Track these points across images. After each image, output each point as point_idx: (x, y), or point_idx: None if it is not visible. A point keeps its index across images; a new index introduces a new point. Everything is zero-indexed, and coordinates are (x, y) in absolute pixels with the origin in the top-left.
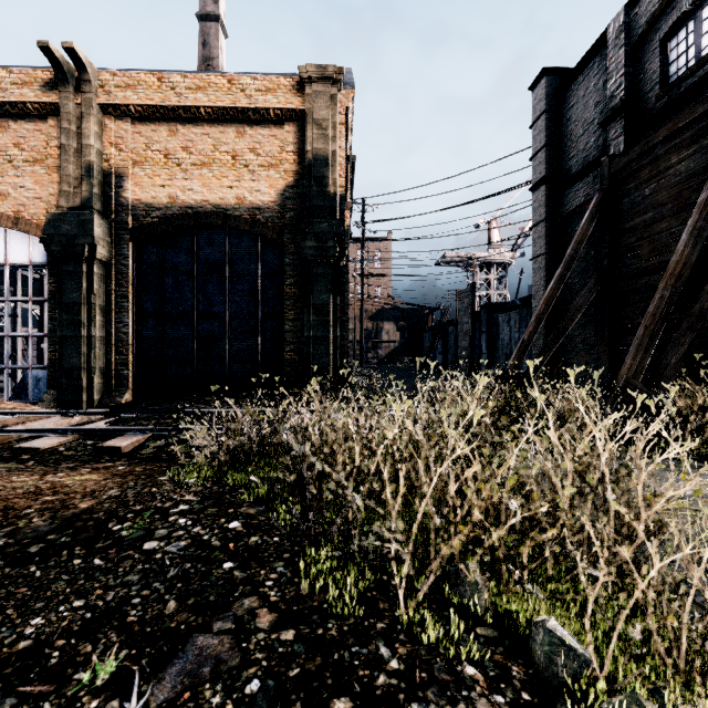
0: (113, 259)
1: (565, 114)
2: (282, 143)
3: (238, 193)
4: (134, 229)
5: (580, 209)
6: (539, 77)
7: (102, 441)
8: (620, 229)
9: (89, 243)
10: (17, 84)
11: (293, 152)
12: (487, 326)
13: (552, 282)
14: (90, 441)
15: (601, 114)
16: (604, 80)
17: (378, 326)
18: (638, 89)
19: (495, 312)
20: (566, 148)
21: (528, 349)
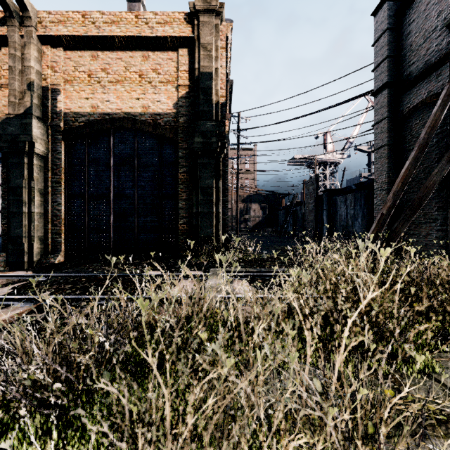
0: (49, 154)
1: (405, 29)
2: (177, 64)
3: (143, 103)
4: (65, 131)
5: (421, 105)
6: (381, 3)
7: None
8: None
9: (28, 141)
10: None
11: (185, 70)
12: (328, 205)
13: (407, 163)
14: None
15: (444, 20)
16: None
17: (248, 206)
18: None
19: (334, 195)
20: (406, 57)
21: (386, 222)
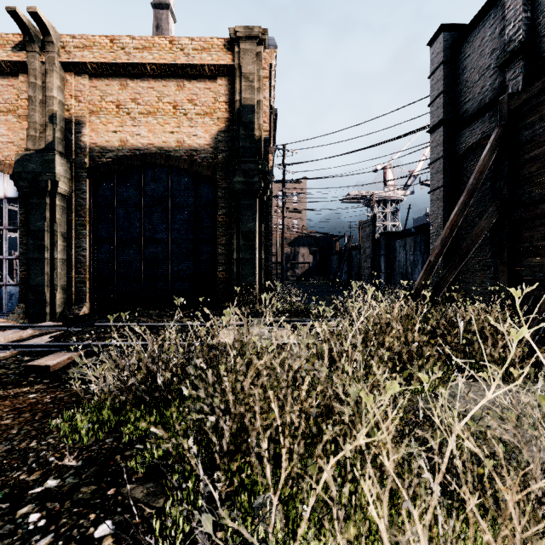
0: (73, 193)
1: (461, 64)
2: (215, 94)
3: (178, 137)
4: (91, 168)
5: (476, 146)
6: (437, 34)
7: (39, 357)
8: (519, 160)
9: (51, 180)
10: None
11: (225, 102)
12: (385, 250)
13: (456, 209)
14: (27, 357)
15: (497, 59)
16: (500, 28)
17: (296, 251)
18: (537, 31)
19: (392, 238)
20: (462, 94)
21: (434, 269)
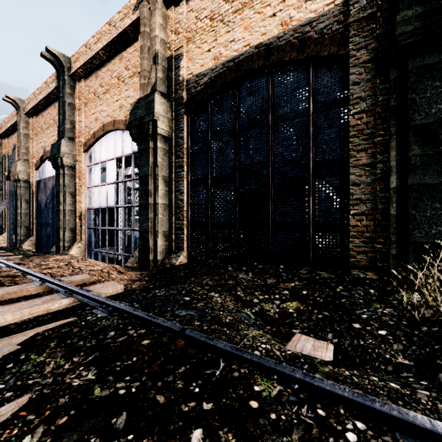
0: (173, 134)
1: None
2: None
3: (282, 16)
4: (187, 102)
5: None
6: None
7: None
8: None
9: (151, 120)
10: (122, 19)
11: None
12: None
13: None
14: None
15: None
16: None
17: None
18: None
19: None
20: None
21: None
